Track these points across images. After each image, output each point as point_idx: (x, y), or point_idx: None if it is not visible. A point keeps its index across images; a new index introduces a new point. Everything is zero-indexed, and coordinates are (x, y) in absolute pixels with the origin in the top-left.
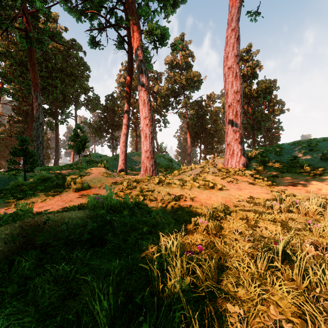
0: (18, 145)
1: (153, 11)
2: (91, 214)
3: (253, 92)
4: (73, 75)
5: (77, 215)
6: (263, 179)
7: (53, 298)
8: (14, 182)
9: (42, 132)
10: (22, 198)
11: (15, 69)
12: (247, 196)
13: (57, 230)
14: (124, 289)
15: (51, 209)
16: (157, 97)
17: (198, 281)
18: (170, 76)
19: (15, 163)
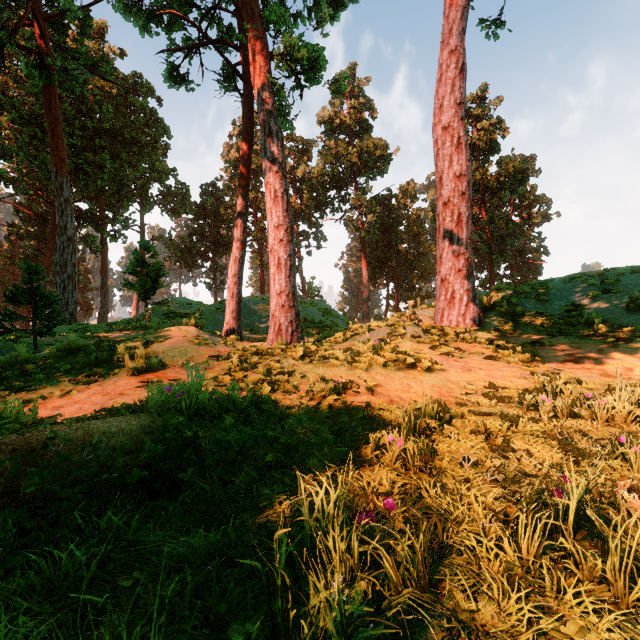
0: (21, 281)
1: (294, 15)
2: (154, 424)
3: (491, 179)
4: (135, 144)
5: (122, 427)
6: (513, 348)
7: (33, 636)
8: (8, 355)
9: (72, 256)
10: (23, 388)
11: (20, 132)
12: (483, 383)
13: (72, 462)
14: (209, 610)
15: (78, 411)
16: (303, 189)
17: (384, 584)
18: (329, 148)
19: (14, 317)
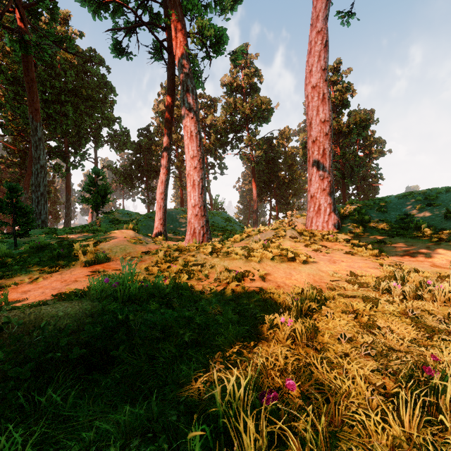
0: (5, 197)
1: (204, 6)
2: (94, 308)
3: (344, 126)
4: (90, 99)
5: (67, 311)
6: (364, 246)
7: None
8: None
9: (44, 179)
10: (2, 276)
11: (7, 90)
12: (345, 272)
13: (23, 342)
14: None
15: (40, 295)
16: (211, 132)
17: None
18: (229, 103)
19: None
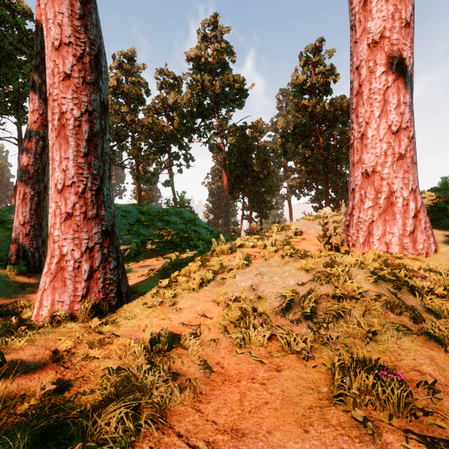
0: None
1: None
2: None
3: (330, 111)
4: None
5: None
6: None
7: None
8: None
9: None
10: None
11: None
12: None
13: None
14: None
15: None
16: (174, 115)
17: None
18: (196, 82)
19: None
